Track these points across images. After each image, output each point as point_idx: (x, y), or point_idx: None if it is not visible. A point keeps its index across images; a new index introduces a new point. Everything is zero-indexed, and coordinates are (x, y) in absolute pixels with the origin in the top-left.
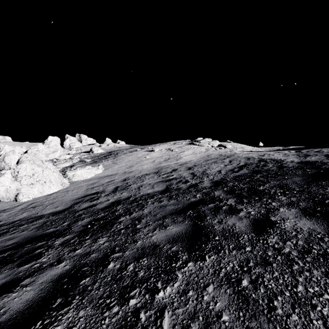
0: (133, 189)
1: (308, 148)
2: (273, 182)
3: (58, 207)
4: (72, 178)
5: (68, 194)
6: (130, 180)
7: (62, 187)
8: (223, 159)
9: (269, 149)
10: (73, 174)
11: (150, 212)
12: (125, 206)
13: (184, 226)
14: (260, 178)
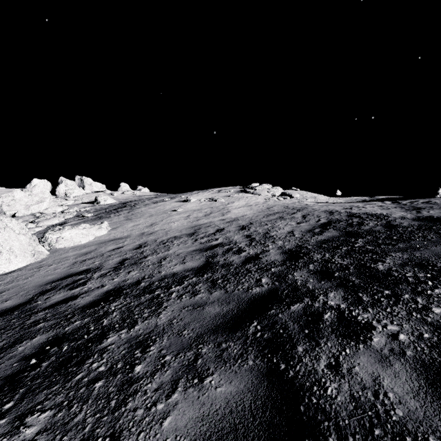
0: (150, 265)
1: (407, 199)
2: (395, 254)
3: (8, 302)
4: (55, 244)
5: (39, 272)
6: (148, 248)
7: (34, 259)
8: (292, 214)
9: (351, 199)
10: (56, 236)
11: (172, 321)
12: (127, 302)
13: (246, 380)
14: (367, 246)
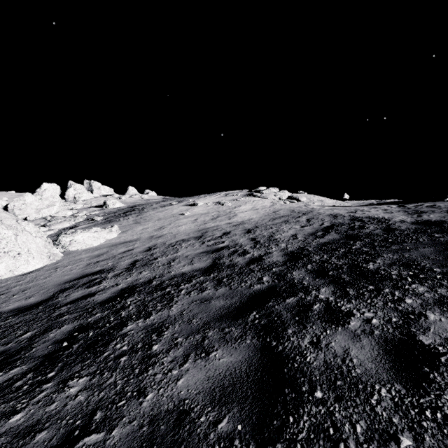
0: (160, 266)
1: (413, 202)
2: (387, 255)
3: (31, 298)
4: (68, 246)
5: (56, 272)
6: (158, 250)
7: (50, 261)
8: (297, 217)
9: (358, 203)
10: (70, 239)
11: (183, 312)
12: (141, 298)
13: (244, 353)
14: (363, 248)
